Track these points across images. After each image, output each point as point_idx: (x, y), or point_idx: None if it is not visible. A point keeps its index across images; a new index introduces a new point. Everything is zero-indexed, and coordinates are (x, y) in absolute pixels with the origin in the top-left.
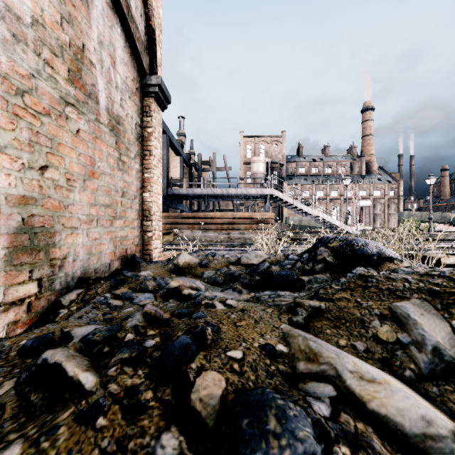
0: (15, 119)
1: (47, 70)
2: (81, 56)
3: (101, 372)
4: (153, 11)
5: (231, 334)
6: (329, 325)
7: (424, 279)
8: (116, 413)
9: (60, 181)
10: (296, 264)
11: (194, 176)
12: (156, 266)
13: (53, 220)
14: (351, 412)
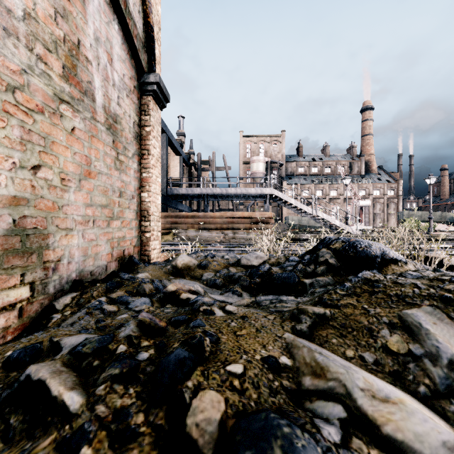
0: (5, 116)
1: (40, 66)
2: (76, 52)
3: (88, 391)
4: (152, 7)
5: (231, 345)
6: (335, 334)
7: (435, 285)
8: (102, 441)
9: (53, 181)
10: (297, 265)
11: (194, 176)
12: (154, 268)
13: (47, 221)
14: (364, 437)
